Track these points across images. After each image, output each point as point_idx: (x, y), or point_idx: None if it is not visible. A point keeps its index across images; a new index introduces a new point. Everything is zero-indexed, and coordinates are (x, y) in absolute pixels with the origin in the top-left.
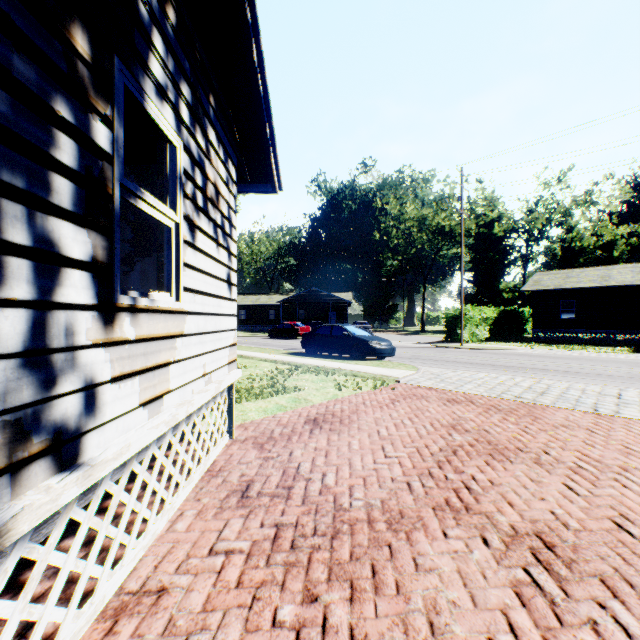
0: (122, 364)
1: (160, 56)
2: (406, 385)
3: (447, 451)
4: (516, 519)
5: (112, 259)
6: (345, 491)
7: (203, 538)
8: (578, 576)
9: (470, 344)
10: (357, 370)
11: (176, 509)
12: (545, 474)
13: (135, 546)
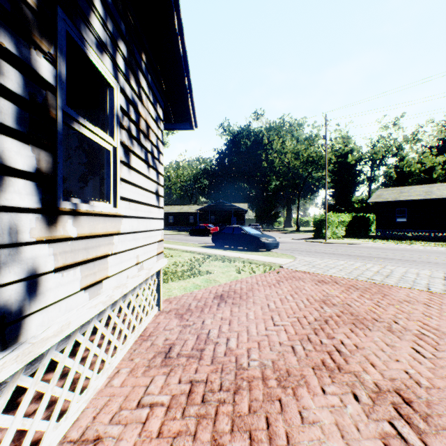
0: (65, 257)
1: (99, 15)
2: (287, 270)
3: (320, 321)
4: (378, 378)
5: (55, 171)
6: (244, 353)
7: (133, 392)
8: (434, 429)
9: (332, 240)
10: (252, 258)
11: (114, 367)
12: (397, 340)
13: (78, 400)
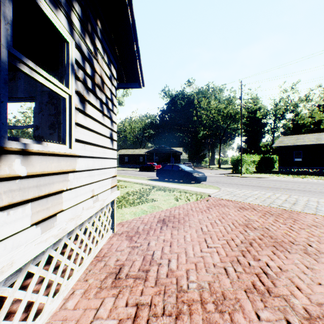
0: (11, 195)
1: None
2: (214, 198)
3: (246, 243)
4: (306, 302)
5: None
6: (183, 274)
7: (84, 316)
8: None
9: (246, 174)
10: (186, 189)
11: (70, 288)
12: (314, 262)
13: None
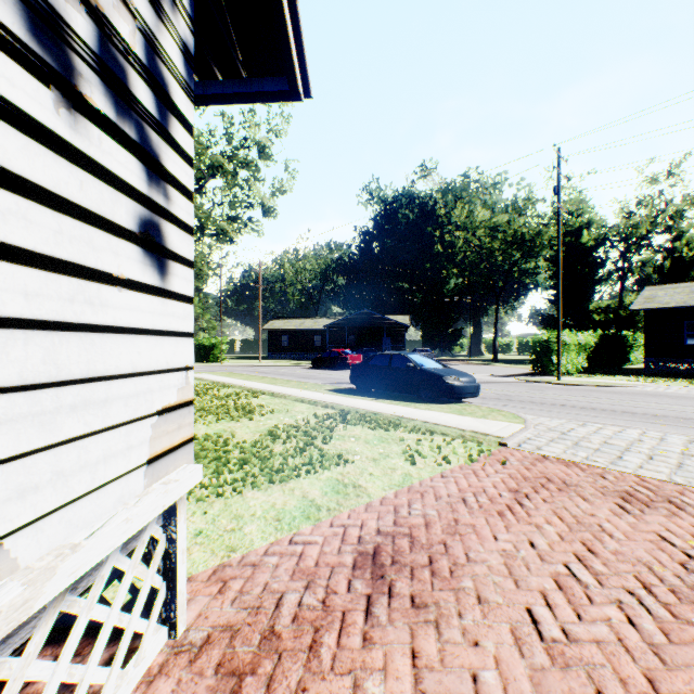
0: None
1: None
2: (520, 453)
3: None
4: None
5: None
6: None
7: None
8: None
9: (568, 378)
10: (432, 421)
11: None
12: None
13: None
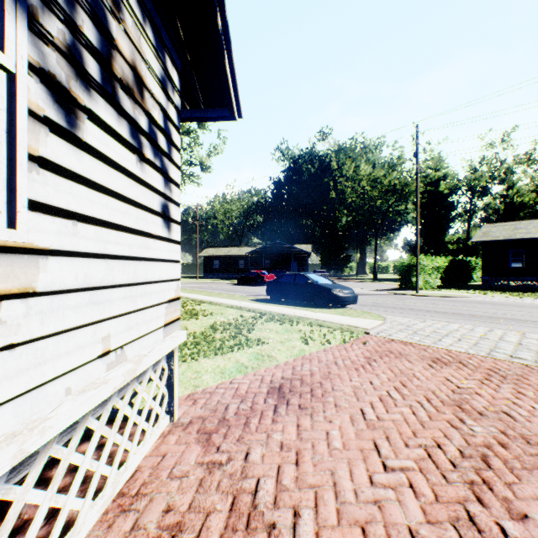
0: None
1: None
2: (377, 338)
3: (474, 458)
4: None
5: None
6: None
7: None
8: None
9: (425, 291)
10: (322, 319)
11: None
12: None
13: None
